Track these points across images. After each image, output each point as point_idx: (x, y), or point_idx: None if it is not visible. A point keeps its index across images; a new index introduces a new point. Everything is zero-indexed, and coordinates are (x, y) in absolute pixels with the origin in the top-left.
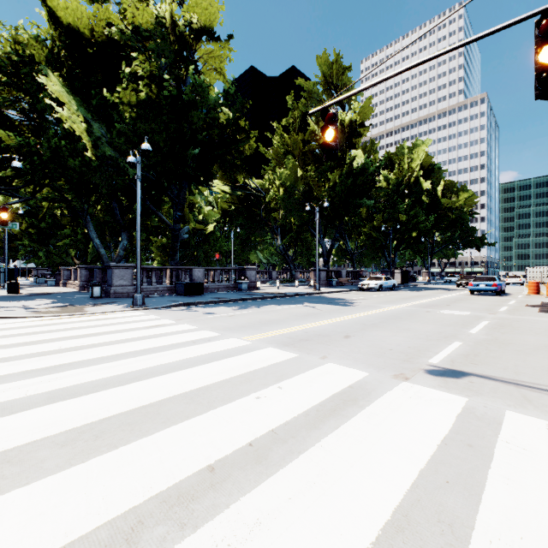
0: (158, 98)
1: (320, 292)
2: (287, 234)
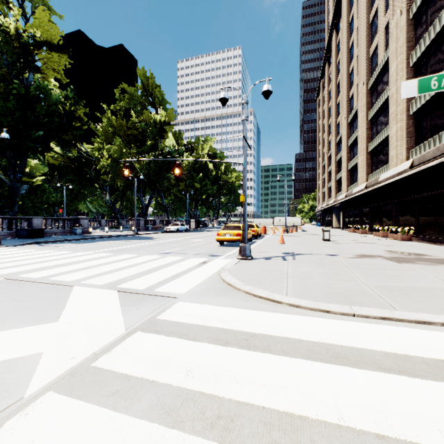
0: (5, 89)
1: (137, 234)
2: (114, 192)
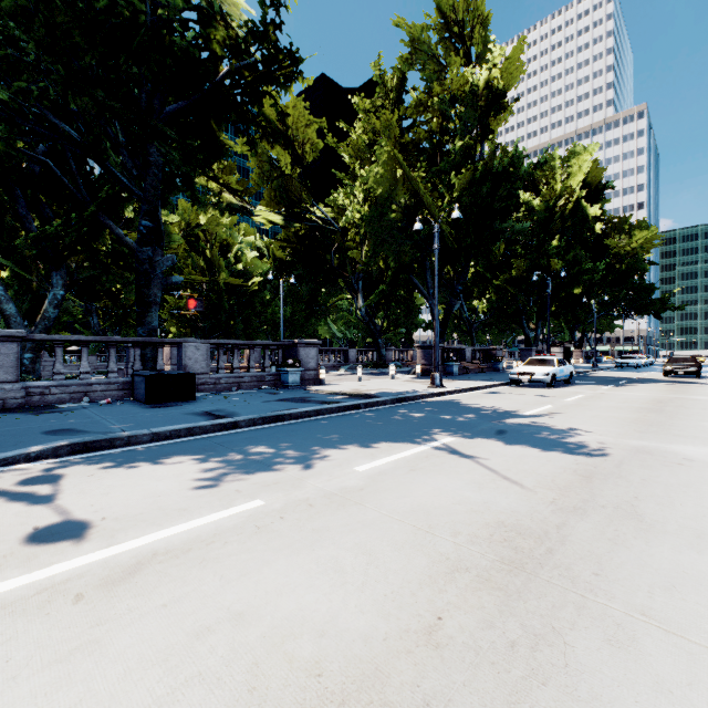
0: None
1: (446, 391)
2: (373, 288)
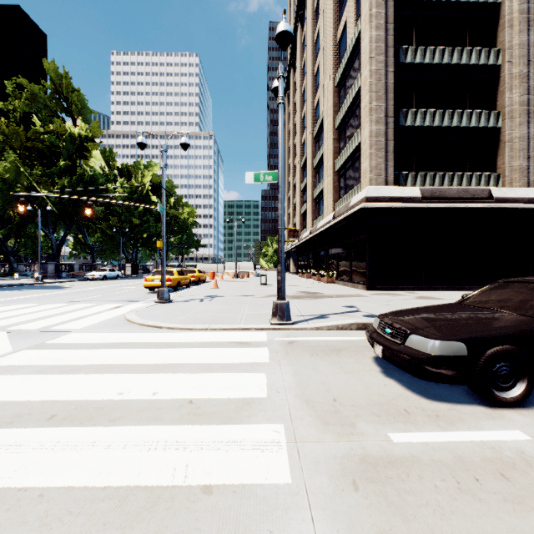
0: None
1: (43, 282)
2: (5, 224)
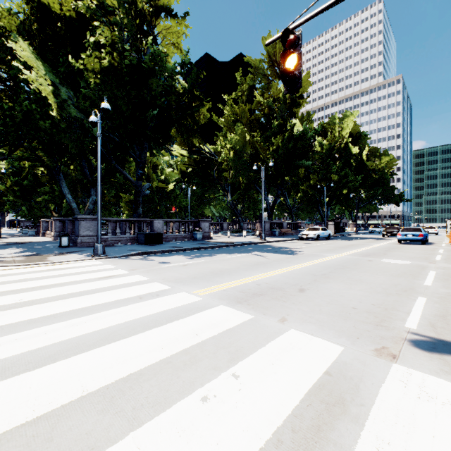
0: (120, 66)
1: (266, 241)
2: (236, 191)
